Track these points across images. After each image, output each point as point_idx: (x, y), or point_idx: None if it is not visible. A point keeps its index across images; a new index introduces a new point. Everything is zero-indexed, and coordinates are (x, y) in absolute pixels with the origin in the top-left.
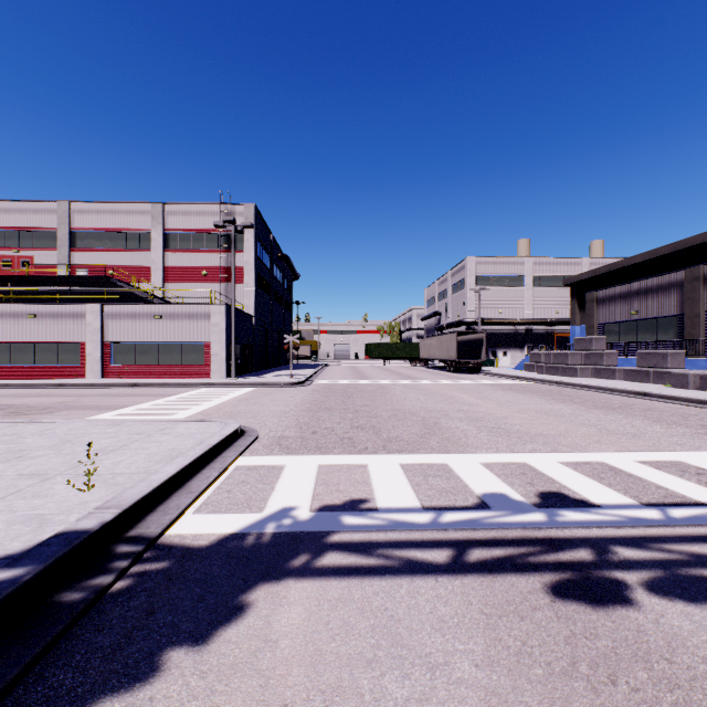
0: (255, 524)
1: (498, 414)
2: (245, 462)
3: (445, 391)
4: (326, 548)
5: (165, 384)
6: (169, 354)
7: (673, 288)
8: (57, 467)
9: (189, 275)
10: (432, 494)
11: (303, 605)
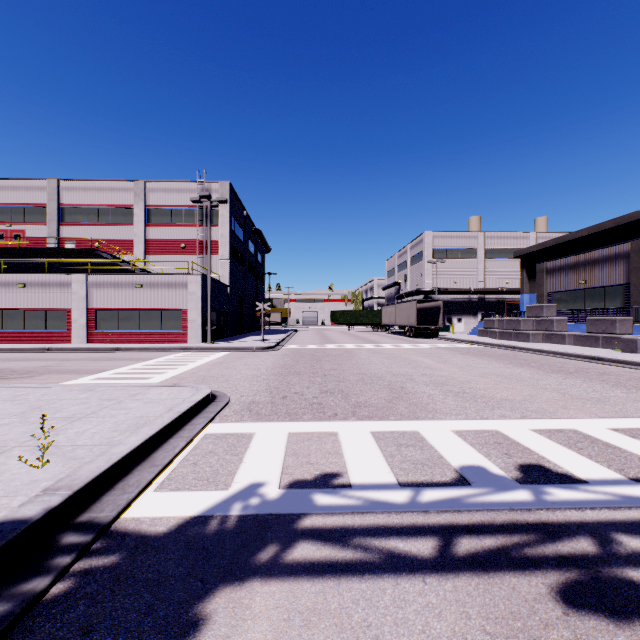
0: (220, 504)
1: (461, 378)
2: (214, 429)
3: (407, 355)
4: (296, 536)
5: (145, 349)
6: (149, 320)
7: (620, 259)
8: (18, 438)
9: (169, 248)
10: (407, 467)
11: (269, 620)
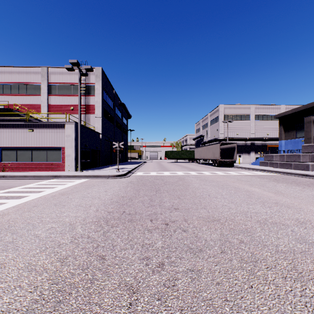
0: None
1: None
2: None
3: (233, 183)
4: None
5: (24, 176)
6: (38, 155)
7: None
8: None
9: (63, 109)
10: None
11: None
